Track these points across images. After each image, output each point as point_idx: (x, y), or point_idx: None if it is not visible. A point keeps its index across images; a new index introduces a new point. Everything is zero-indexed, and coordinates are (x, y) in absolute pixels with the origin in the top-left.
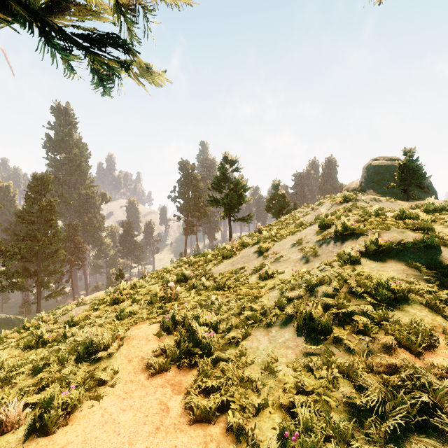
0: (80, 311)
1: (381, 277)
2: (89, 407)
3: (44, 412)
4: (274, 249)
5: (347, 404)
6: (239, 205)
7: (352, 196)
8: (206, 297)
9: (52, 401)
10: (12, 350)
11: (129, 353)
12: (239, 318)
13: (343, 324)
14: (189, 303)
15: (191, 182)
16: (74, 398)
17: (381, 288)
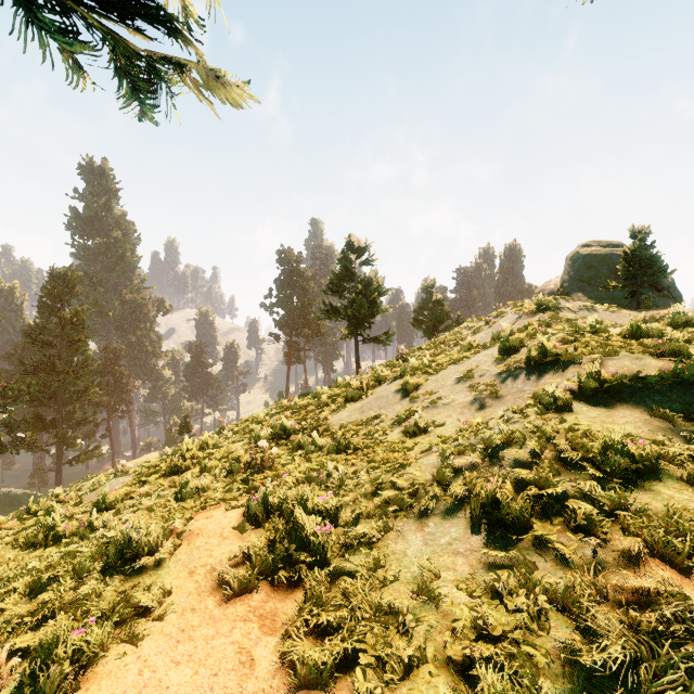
0: (117, 486)
1: (611, 434)
2: (118, 656)
3: (40, 667)
4: (428, 386)
5: (567, 663)
6: (372, 317)
7: (551, 302)
8: (319, 464)
9: (56, 647)
10: (6, 549)
11: (190, 560)
12: (374, 501)
13: (549, 514)
14: (291, 474)
15: (296, 282)
16: (93, 641)
17: (610, 453)
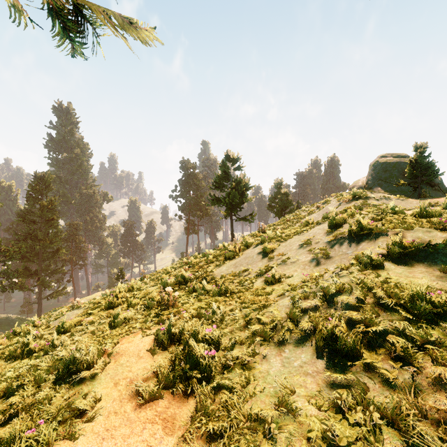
0: (72, 316)
1: (417, 286)
2: None
3: None
4: (280, 250)
5: None
6: (241, 204)
7: (362, 193)
8: (207, 304)
9: (13, 444)
10: None
11: (116, 374)
12: (245, 332)
13: (374, 345)
14: (188, 310)
15: (192, 181)
16: (41, 439)
17: (416, 300)
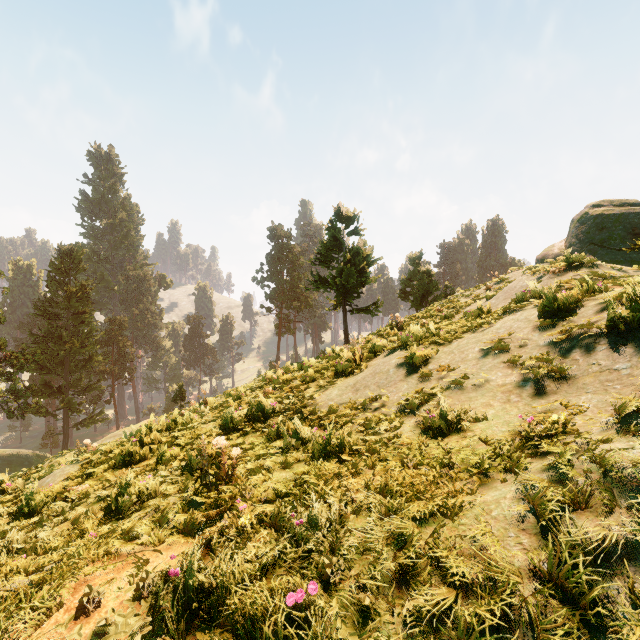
0: (59, 478)
1: None
2: None
3: None
4: (442, 360)
5: None
6: (360, 287)
7: (584, 258)
8: (299, 482)
9: None
10: None
11: None
12: (403, 607)
13: None
14: (256, 493)
15: (286, 256)
16: None
17: None
